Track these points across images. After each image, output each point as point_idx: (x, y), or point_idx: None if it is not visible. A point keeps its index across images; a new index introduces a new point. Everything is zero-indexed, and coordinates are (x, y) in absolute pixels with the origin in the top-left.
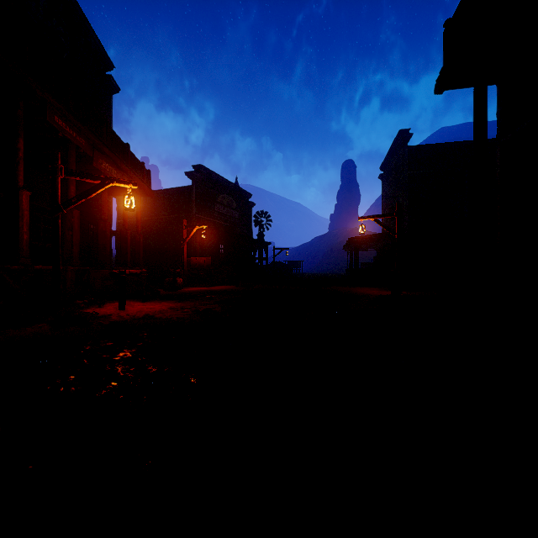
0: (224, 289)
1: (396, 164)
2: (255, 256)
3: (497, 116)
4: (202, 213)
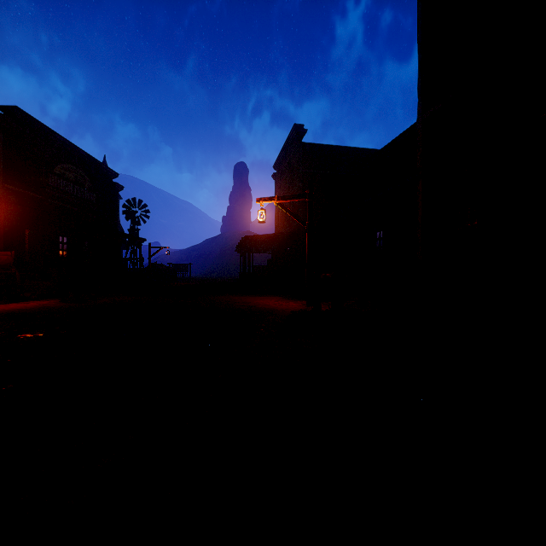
0: (24, 309)
1: (290, 162)
2: (120, 256)
3: (418, 86)
4: (20, 184)
